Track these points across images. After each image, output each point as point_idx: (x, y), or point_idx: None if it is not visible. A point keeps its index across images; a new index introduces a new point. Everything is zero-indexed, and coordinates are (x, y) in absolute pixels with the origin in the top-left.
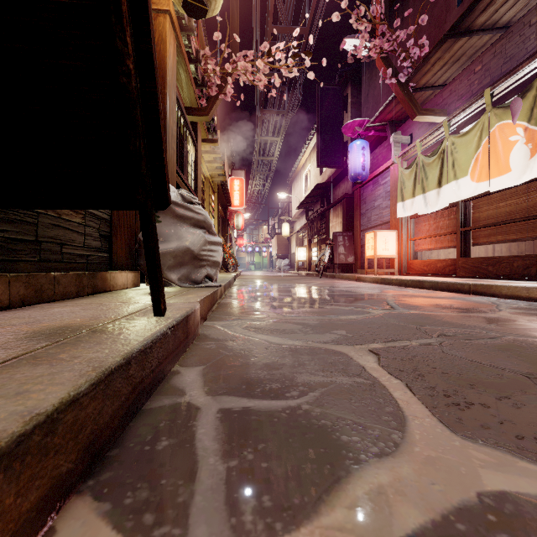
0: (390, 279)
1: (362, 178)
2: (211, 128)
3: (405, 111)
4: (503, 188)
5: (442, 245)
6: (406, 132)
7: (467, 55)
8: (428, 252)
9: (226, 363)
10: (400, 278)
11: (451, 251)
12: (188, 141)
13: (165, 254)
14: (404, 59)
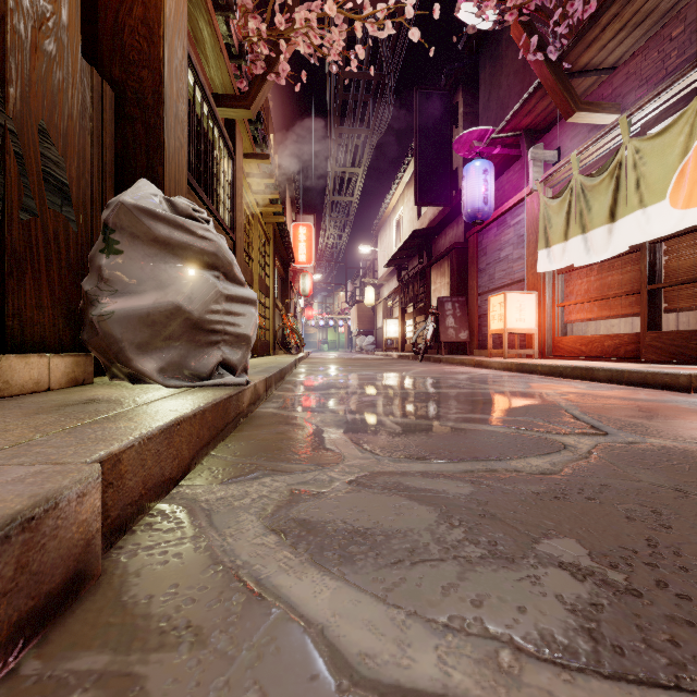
0: (533, 365)
1: (483, 215)
2: (258, 136)
3: (550, 113)
4: None
5: (612, 312)
6: (550, 145)
7: (659, 13)
8: (582, 324)
9: None
10: (551, 363)
11: (616, 322)
12: (218, 146)
13: (130, 319)
14: (556, 25)
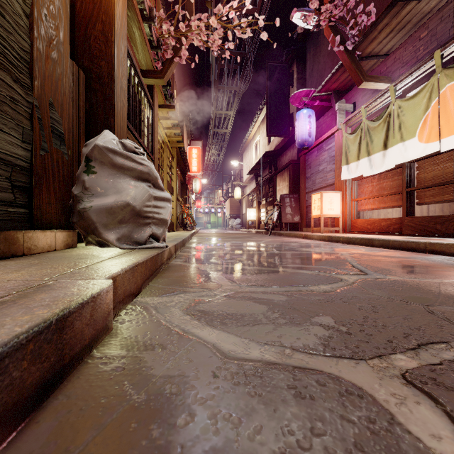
0: (338, 237)
1: (308, 144)
2: (167, 94)
3: (349, 81)
4: None
5: (386, 205)
6: (349, 101)
7: (413, 23)
8: (369, 211)
9: (115, 453)
10: (348, 236)
11: (390, 211)
12: (143, 102)
13: (101, 210)
14: (351, 28)
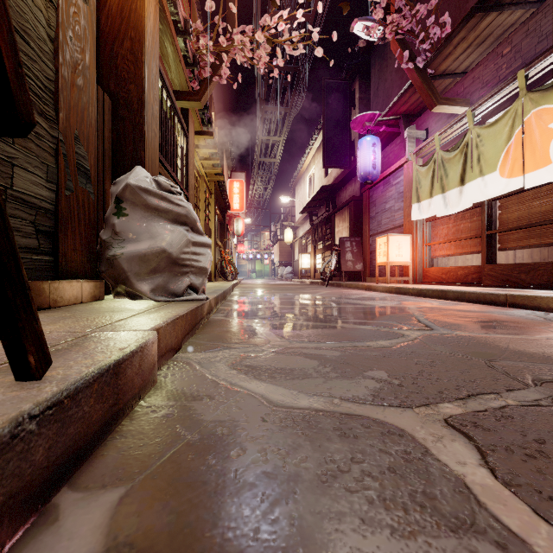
0: (406, 289)
1: (372, 177)
2: (205, 119)
3: (421, 103)
4: (540, 183)
5: (463, 250)
6: (421, 126)
7: (494, 36)
8: (445, 258)
9: (178, 474)
10: (418, 287)
11: (470, 257)
12: (177, 129)
13: (133, 258)
14: (423, 42)
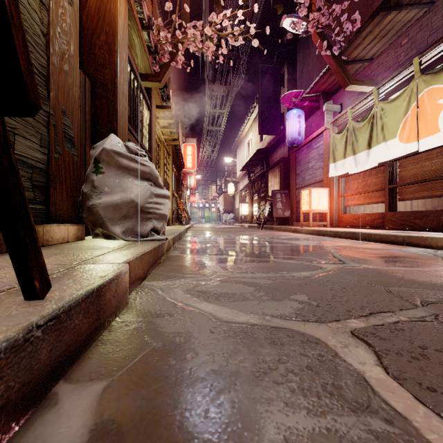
0: (325, 231)
1: (298, 142)
2: (164, 96)
3: (336, 83)
4: (431, 147)
5: (370, 200)
6: (337, 102)
7: (395, 30)
8: (355, 207)
9: (147, 371)
10: (334, 230)
11: (375, 206)
12: (142, 104)
13: (108, 206)
14: (338, 35)
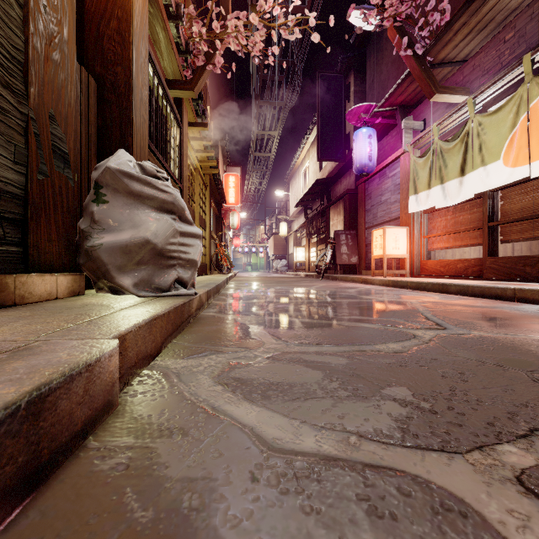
0: (404, 282)
1: (368, 169)
2: (199, 110)
3: (418, 93)
4: None
5: (463, 243)
6: (418, 117)
7: (496, 22)
8: (442, 251)
9: None
10: (417, 280)
11: (467, 250)
12: (169, 119)
13: (114, 249)
14: (421, 29)
